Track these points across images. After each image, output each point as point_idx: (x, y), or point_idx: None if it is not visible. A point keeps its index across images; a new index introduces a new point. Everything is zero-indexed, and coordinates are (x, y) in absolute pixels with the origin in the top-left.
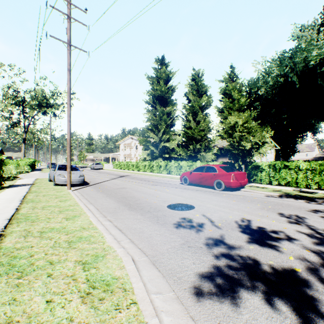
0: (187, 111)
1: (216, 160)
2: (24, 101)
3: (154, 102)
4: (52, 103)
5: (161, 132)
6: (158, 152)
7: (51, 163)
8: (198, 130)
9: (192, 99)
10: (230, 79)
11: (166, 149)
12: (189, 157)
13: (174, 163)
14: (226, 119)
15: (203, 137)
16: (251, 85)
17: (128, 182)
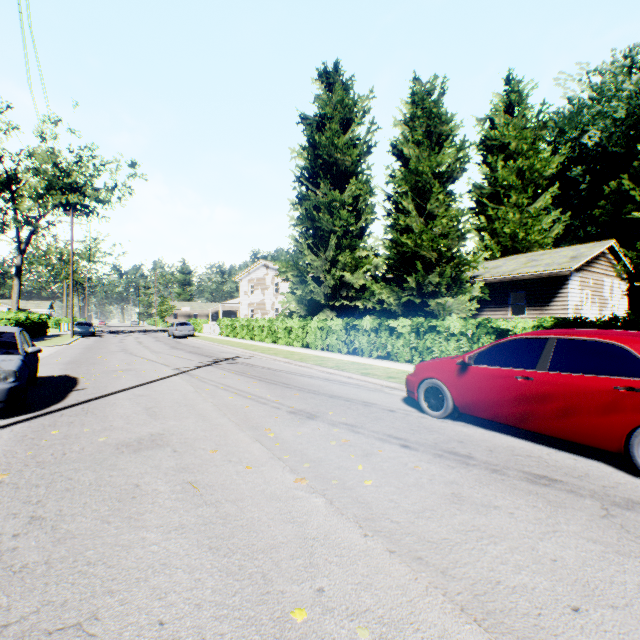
0: (400, 187)
1: (476, 314)
2: (13, 179)
3: (314, 174)
4: (80, 184)
5: (332, 246)
6: (325, 296)
7: (80, 322)
8: (430, 235)
9: (414, 156)
10: (506, 113)
11: (345, 289)
12: (405, 307)
13: (371, 322)
14: (496, 211)
15: (442, 255)
16: (562, 124)
17: (213, 393)
